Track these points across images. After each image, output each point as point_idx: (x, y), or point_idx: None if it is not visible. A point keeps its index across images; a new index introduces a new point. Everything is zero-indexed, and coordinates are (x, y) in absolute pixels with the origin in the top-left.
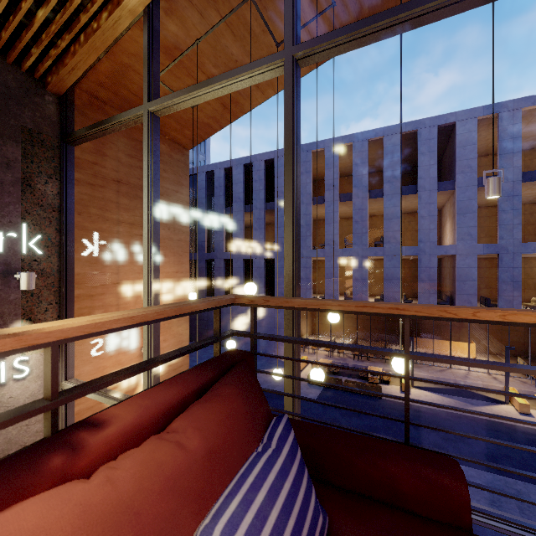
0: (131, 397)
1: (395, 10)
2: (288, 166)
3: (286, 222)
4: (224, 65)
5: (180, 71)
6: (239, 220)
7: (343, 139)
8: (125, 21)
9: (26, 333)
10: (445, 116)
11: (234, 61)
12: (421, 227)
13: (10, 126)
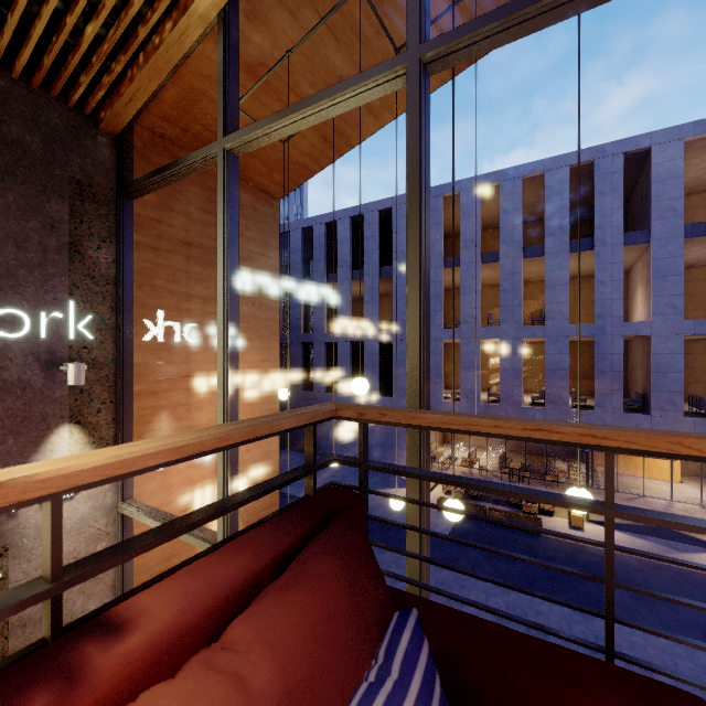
0: (179, 564)
1: None
2: (413, 215)
3: (409, 295)
4: (324, 84)
5: (266, 95)
6: (345, 291)
7: (487, 178)
8: (194, 31)
9: (6, 484)
10: (635, 139)
11: (337, 77)
12: (600, 296)
13: (55, 176)
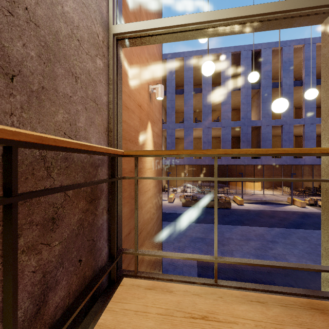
0: None
1: None
2: None
3: None
4: None
5: None
6: None
7: (196, 52)
8: None
9: None
10: (255, 45)
11: None
12: (243, 109)
13: None
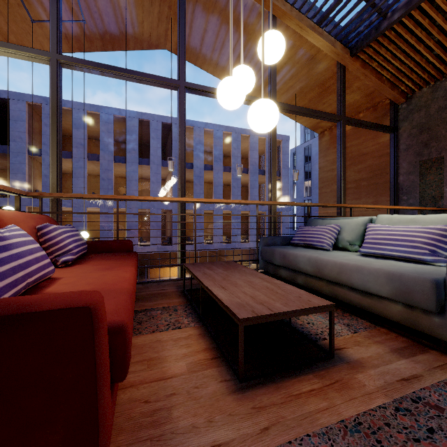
0: None
1: (120, 69)
2: (54, 126)
3: (52, 161)
4: None
5: None
6: None
7: (91, 107)
8: None
9: None
10: (166, 118)
11: None
12: (152, 189)
13: None
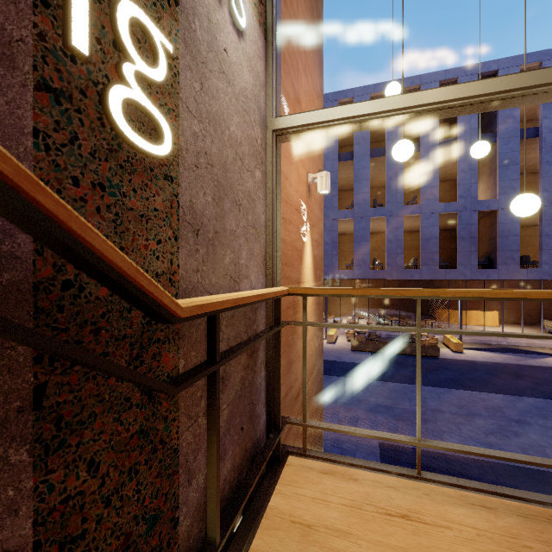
0: None
1: None
2: None
3: None
4: None
5: None
6: None
7: (376, 87)
8: None
9: None
10: (487, 64)
11: None
12: (462, 181)
13: None
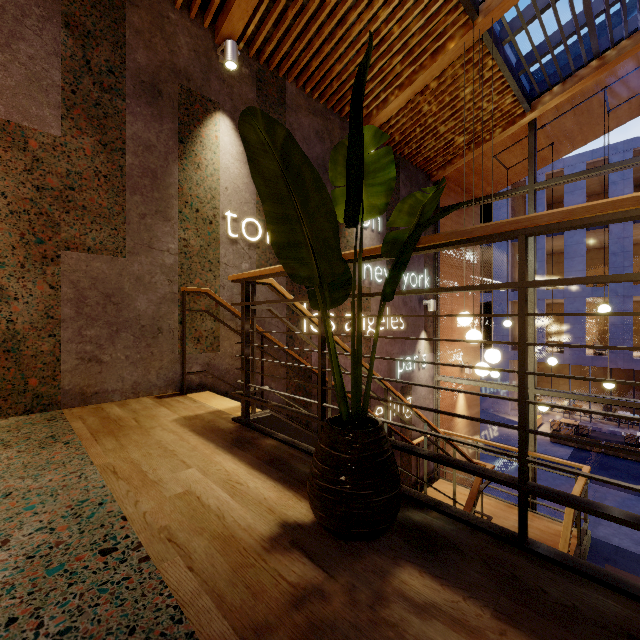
0: None
1: None
2: None
3: None
4: (552, 136)
5: (515, 147)
6: None
7: (593, 154)
8: (511, 131)
9: None
10: None
11: (562, 131)
12: None
13: None
